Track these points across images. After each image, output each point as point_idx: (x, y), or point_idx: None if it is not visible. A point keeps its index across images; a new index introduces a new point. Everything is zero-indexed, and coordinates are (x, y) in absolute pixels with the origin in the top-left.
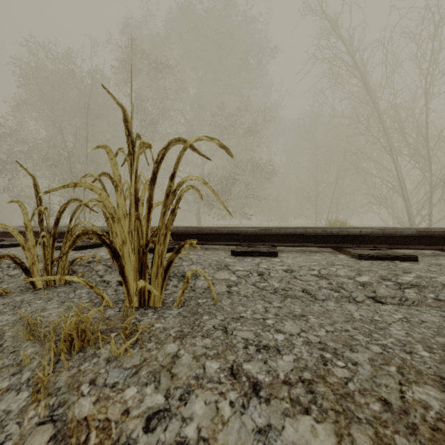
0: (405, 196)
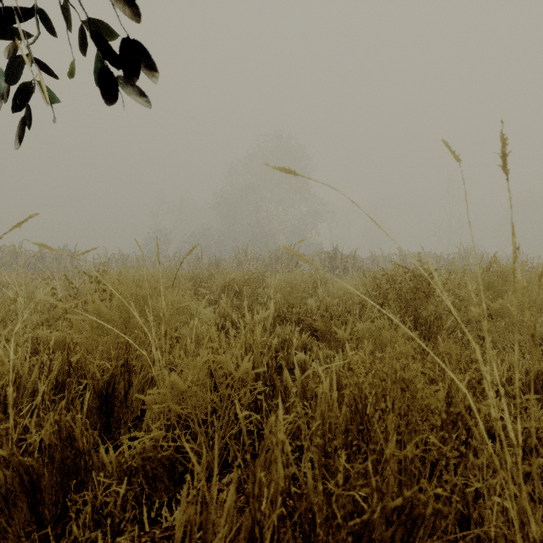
0: None
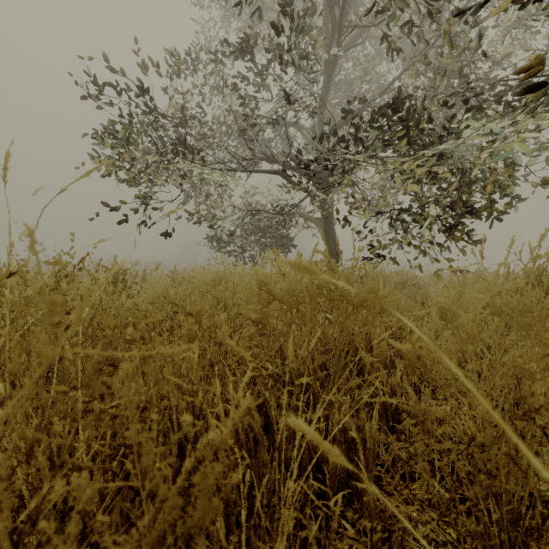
0: None
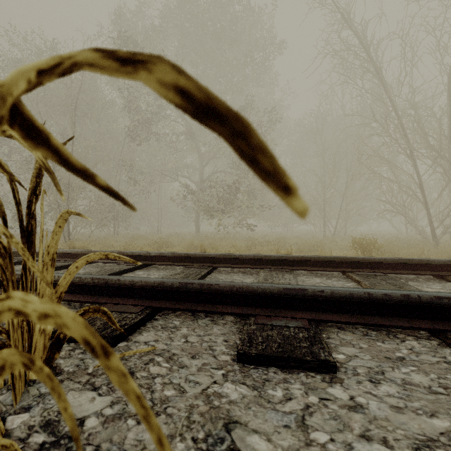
0: (427, 204)
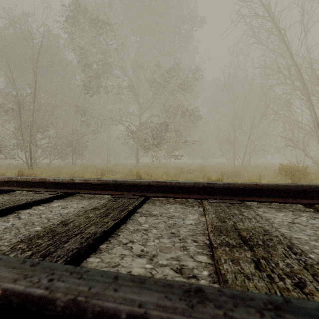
0: None
